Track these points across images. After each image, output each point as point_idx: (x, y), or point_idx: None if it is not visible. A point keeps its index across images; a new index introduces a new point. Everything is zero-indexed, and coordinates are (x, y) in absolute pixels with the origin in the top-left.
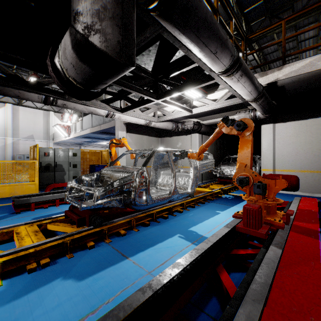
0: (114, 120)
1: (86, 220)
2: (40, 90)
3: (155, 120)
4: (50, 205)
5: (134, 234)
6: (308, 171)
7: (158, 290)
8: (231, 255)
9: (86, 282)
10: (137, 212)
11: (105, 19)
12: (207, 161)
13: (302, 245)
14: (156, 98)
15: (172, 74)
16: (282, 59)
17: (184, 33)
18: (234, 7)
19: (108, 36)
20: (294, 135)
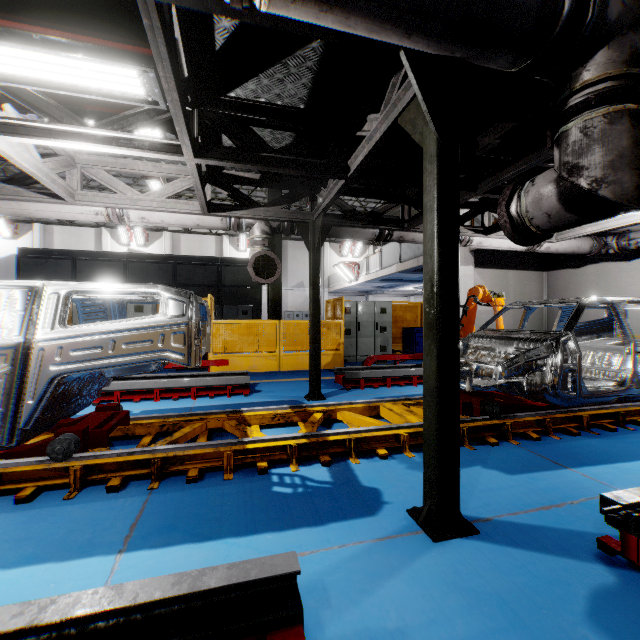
0: None
1: (472, 407)
2: (376, 222)
3: (551, 239)
4: (378, 385)
5: (555, 442)
6: None
7: None
8: None
9: (519, 477)
10: (548, 409)
11: (619, 167)
12: None
13: None
14: None
15: None
16: None
17: None
18: None
19: (624, 185)
20: None
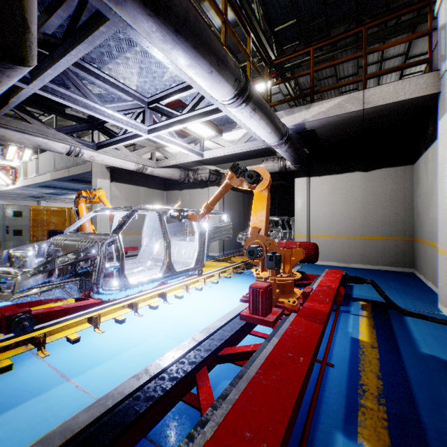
0: (90, 162)
1: (3, 325)
2: None
3: (153, 165)
4: None
5: (94, 338)
6: (345, 237)
7: (77, 434)
8: (227, 356)
9: None
10: (106, 303)
11: None
12: (222, 225)
13: (301, 334)
14: (145, 131)
15: (168, 98)
16: (310, 95)
17: (155, 34)
18: (261, 20)
19: None
20: (330, 192)
